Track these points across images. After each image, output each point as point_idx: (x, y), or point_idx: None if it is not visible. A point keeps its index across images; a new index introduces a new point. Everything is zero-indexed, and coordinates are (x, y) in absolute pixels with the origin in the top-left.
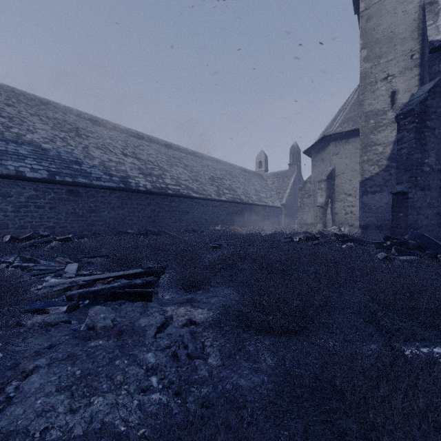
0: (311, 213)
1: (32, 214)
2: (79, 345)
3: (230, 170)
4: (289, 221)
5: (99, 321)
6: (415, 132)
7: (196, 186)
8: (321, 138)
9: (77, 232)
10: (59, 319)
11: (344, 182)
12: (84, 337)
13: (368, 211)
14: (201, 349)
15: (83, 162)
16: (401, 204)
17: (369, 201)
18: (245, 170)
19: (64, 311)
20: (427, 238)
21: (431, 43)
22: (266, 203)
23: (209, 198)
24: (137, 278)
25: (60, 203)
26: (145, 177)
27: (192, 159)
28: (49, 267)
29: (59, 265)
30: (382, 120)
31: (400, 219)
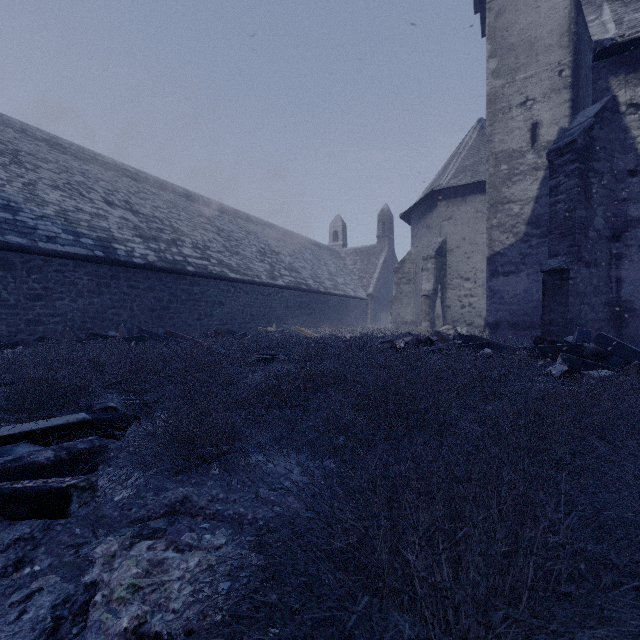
0: (411, 307)
1: None
2: None
3: (291, 241)
4: (377, 319)
5: None
6: (578, 177)
7: (235, 262)
8: (427, 195)
9: (4, 336)
10: None
11: (459, 261)
12: None
13: (499, 301)
14: None
15: (22, 209)
16: (557, 289)
17: (501, 287)
18: (314, 243)
19: None
20: (609, 340)
21: (598, 41)
22: (345, 292)
23: (257, 281)
24: (69, 437)
25: None
26: (146, 242)
27: (231, 221)
28: None
29: None
30: (519, 165)
31: (556, 311)
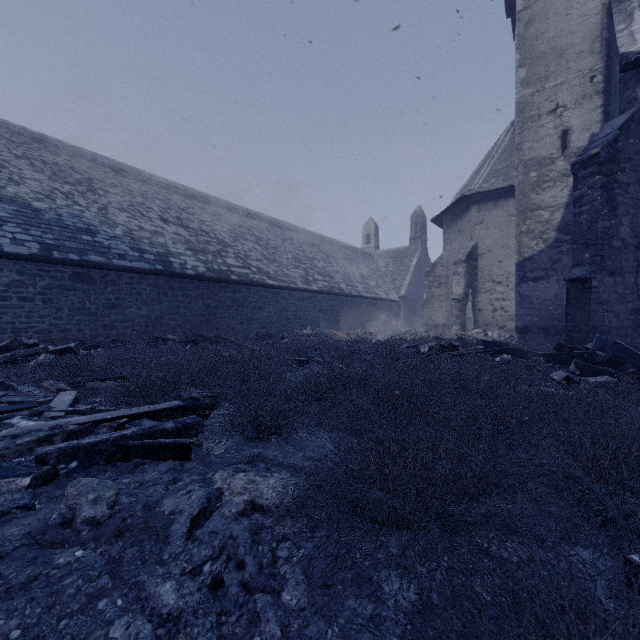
0: (442, 310)
1: (13, 311)
2: (37, 561)
3: (324, 246)
4: (410, 321)
5: (84, 508)
6: (601, 189)
7: (273, 269)
8: (458, 200)
9: (88, 339)
10: (13, 503)
11: (491, 265)
12: (50, 543)
13: (528, 306)
14: (270, 568)
15: (98, 231)
16: (580, 297)
17: (530, 292)
18: (346, 246)
19: (25, 485)
20: (623, 348)
21: (623, 55)
22: (377, 295)
23: (292, 286)
24: (171, 417)
25: (61, 294)
26: (196, 255)
27: (268, 229)
28: (28, 397)
29: (45, 394)
30: (549, 172)
31: (579, 319)
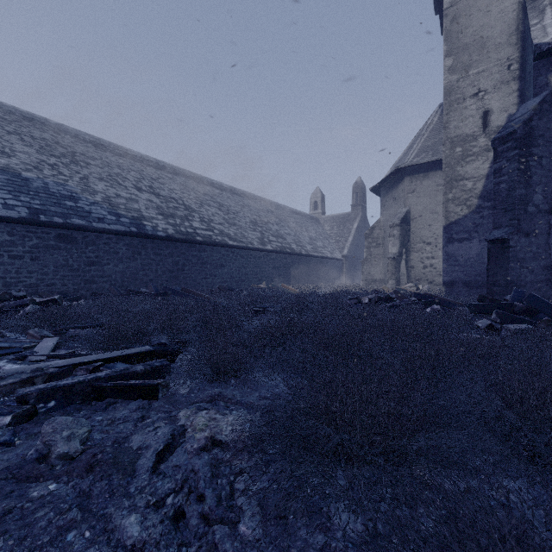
0: (380, 267)
1: (4, 267)
2: (13, 494)
3: (278, 212)
4: (351, 277)
5: (58, 444)
6: (518, 161)
7: (233, 231)
8: (393, 172)
9: (71, 292)
10: None
11: (422, 228)
12: (26, 477)
13: (454, 263)
14: (228, 500)
15: (80, 198)
16: (499, 255)
17: (455, 251)
18: (297, 212)
19: (6, 423)
20: (538, 299)
21: (537, 46)
22: (323, 254)
23: (250, 246)
24: (142, 360)
25: (47, 252)
26: (166, 219)
27: (229, 197)
28: (15, 343)
29: (30, 341)
30: (472, 147)
31: (499, 274)
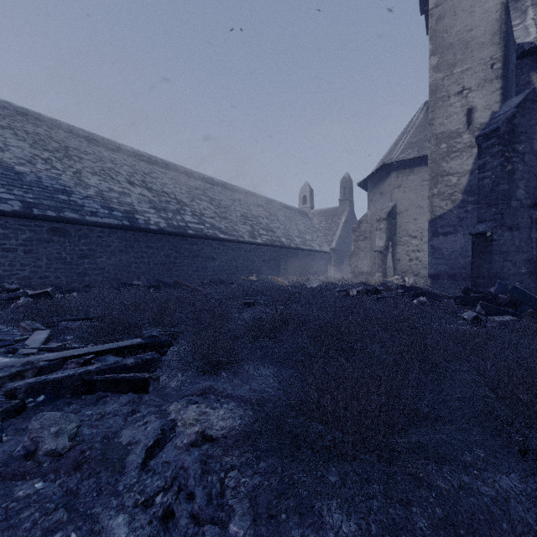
0: (367, 260)
1: None
2: None
3: (267, 206)
4: (339, 269)
5: (46, 441)
6: (501, 157)
7: (224, 225)
8: (380, 167)
9: (64, 284)
10: None
11: (407, 222)
12: (12, 475)
13: (439, 256)
14: (218, 498)
15: (73, 192)
16: (484, 248)
17: (440, 245)
18: (286, 206)
19: None
20: (521, 292)
21: (520, 45)
22: (312, 247)
23: (241, 240)
24: (133, 353)
25: (40, 245)
26: (158, 212)
27: (220, 191)
28: (7, 336)
29: (21, 333)
30: (456, 144)
31: (483, 267)
